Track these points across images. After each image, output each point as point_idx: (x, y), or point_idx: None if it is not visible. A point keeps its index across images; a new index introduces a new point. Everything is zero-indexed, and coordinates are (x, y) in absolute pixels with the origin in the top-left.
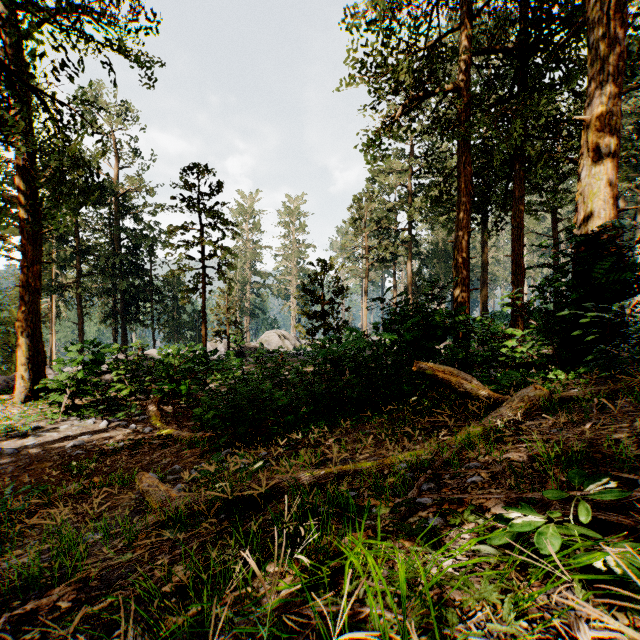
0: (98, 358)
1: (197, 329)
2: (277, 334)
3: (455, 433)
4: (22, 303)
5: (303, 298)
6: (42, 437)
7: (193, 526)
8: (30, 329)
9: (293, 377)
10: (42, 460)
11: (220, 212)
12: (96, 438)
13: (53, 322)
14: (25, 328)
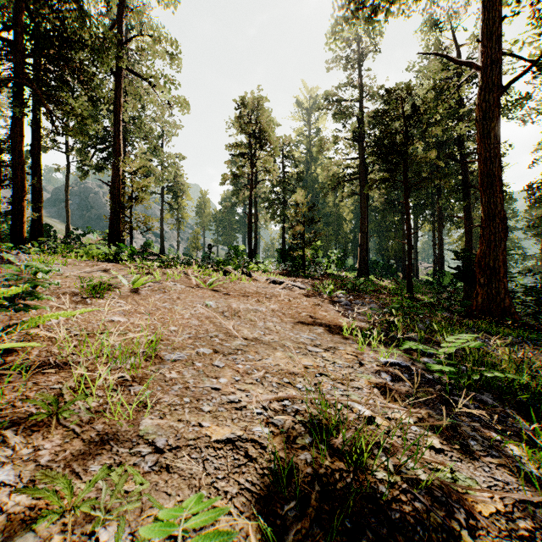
0: None
1: None
2: None
3: None
4: None
5: None
6: None
7: None
8: None
9: None
10: None
11: None
12: None
13: None
14: None
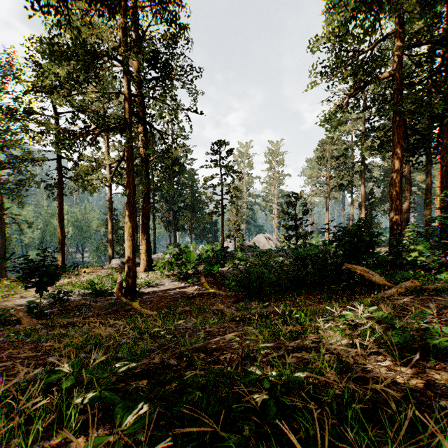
0: (182, 253)
1: (213, 232)
2: (264, 237)
3: (355, 299)
4: (143, 223)
5: (282, 217)
6: (159, 288)
7: (243, 321)
8: (146, 236)
9: (278, 267)
10: (164, 298)
11: (232, 167)
12: (182, 291)
13: (140, 228)
14: (144, 236)
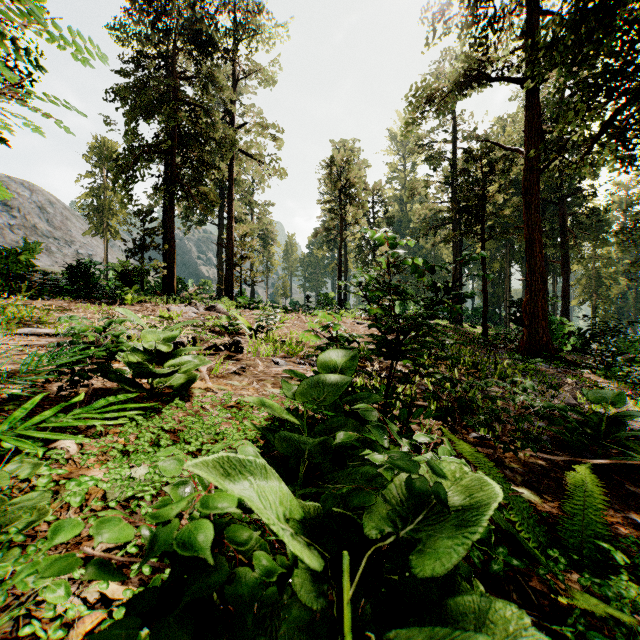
0: None
1: None
2: None
3: None
4: None
5: None
6: None
7: None
8: None
9: None
10: None
11: None
12: None
13: None
14: None
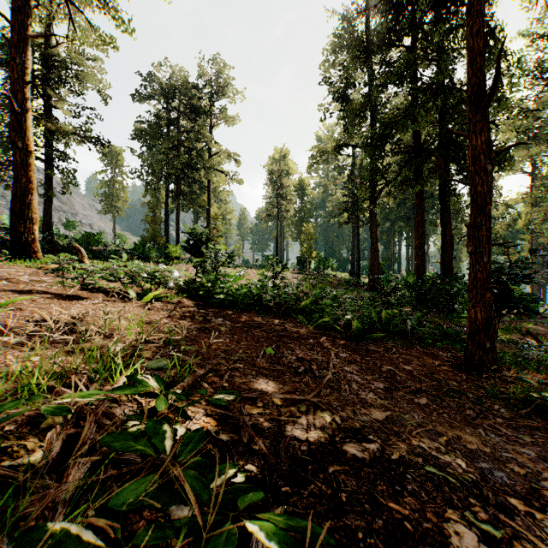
0: None
1: None
2: None
3: None
4: None
5: None
6: None
7: None
8: None
9: None
10: None
11: None
12: None
13: None
14: None
